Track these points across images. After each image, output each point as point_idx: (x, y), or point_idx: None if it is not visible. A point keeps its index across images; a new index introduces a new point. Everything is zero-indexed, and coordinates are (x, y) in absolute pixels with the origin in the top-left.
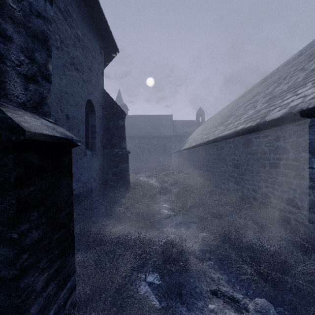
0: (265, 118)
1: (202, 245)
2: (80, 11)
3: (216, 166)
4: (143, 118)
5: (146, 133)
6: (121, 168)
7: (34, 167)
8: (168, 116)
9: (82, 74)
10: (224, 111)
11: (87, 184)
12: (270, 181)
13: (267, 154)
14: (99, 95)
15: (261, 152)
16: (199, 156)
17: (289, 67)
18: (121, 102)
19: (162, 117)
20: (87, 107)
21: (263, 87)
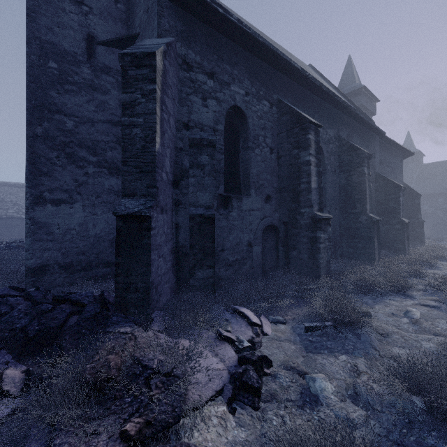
0: None
1: None
2: (392, 154)
3: None
4: None
5: None
6: (416, 231)
7: (405, 226)
8: None
9: None
10: None
11: None
12: None
13: None
14: None
15: None
16: None
17: None
18: (412, 149)
19: None
20: None
21: None
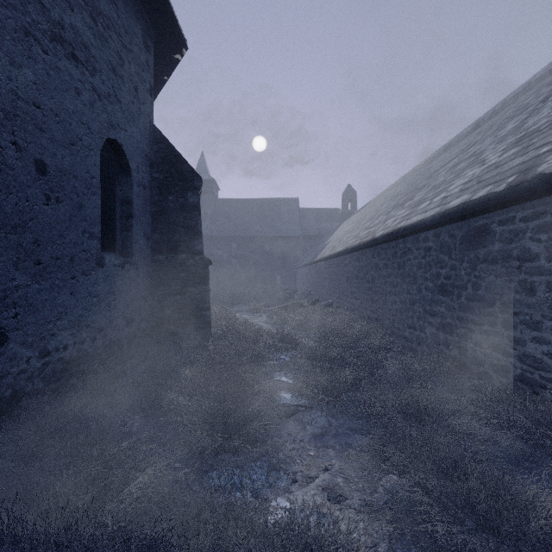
0: (536, 169)
1: (394, 520)
2: None
3: (391, 291)
4: (246, 204)
5: (251, 231)
6: (192, 294)
7: None
8: (290, 201)
9: (92, 75)
10: (395, 189)
11: (106, 333)
12: (551, 327)
13: (538, 259)
14: (141, 136)
15: (518, 255)
16: (353, 271)
17: (538, 89)
18: (206, 175)
19: (280, 203)
20: (110, 157)
21: (481, 133)
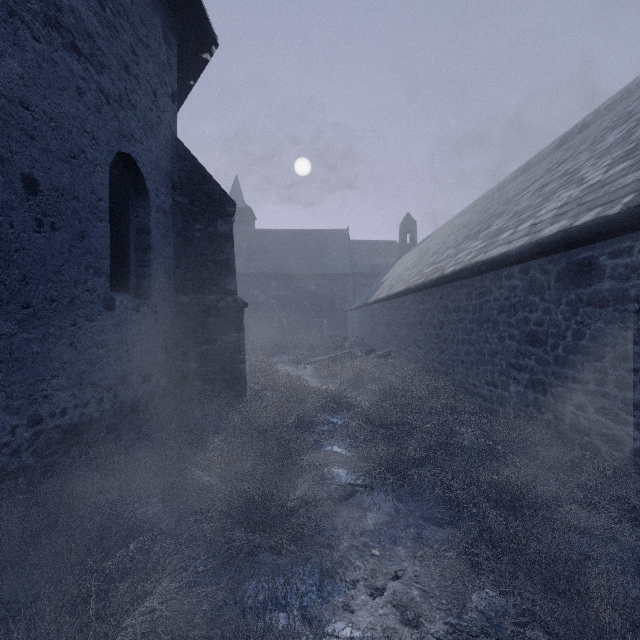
0: None
1: None
2: None
3: (465, 339)
4: (287, 236)
5: (293, 267)
6: (223, 343)
7: None
8: (339, 232)
9: (99, 73)
10: (464, 217)
11: (117, 392)
12: None
13: None
14: (161, 151)
15: (638, 296)
16: (416, 314)
17: None
18: (241, 203)
19: (327, 235)
20: (123, 176)
21: (570, 149)
